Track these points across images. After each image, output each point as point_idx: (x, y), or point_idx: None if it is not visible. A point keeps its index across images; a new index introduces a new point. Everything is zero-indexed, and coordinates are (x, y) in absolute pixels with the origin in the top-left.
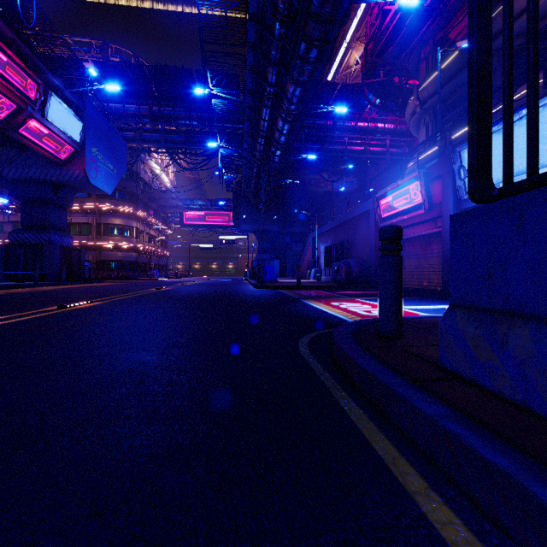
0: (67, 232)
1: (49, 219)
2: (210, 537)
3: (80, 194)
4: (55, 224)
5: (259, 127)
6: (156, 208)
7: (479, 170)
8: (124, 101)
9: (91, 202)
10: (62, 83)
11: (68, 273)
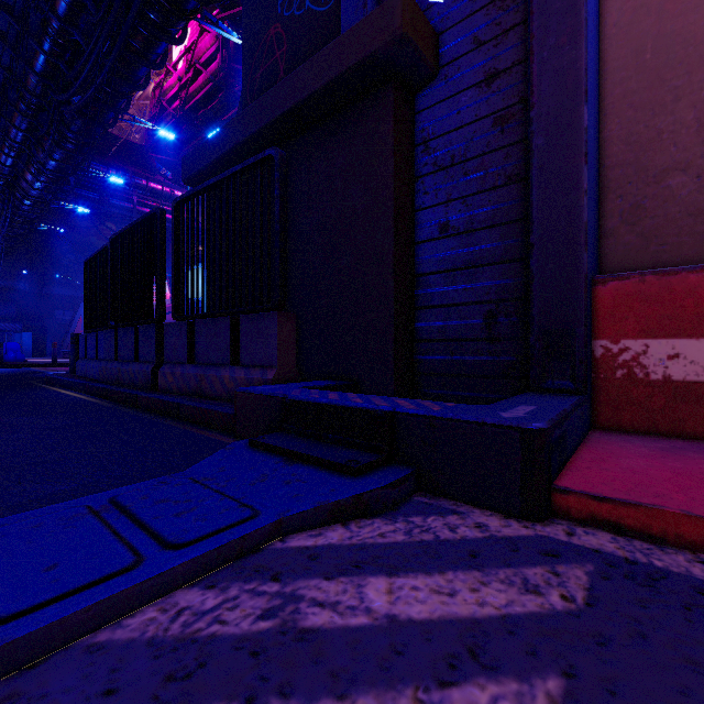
0: None
1: None
2: (1, 390)
3: None
4: None
5: None
6: None
7: (86, 324)
8: None
9: None
10: None
11: None
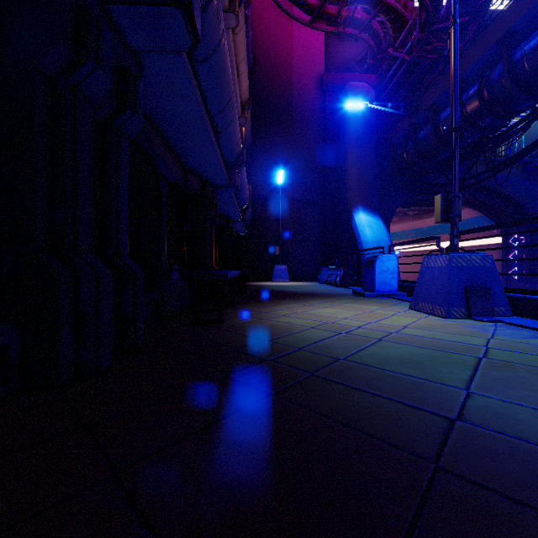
0: None
1: None
2: None
3: None
4: None
5: None
6: None
7: None
8: None
9: None
10: None
11: None
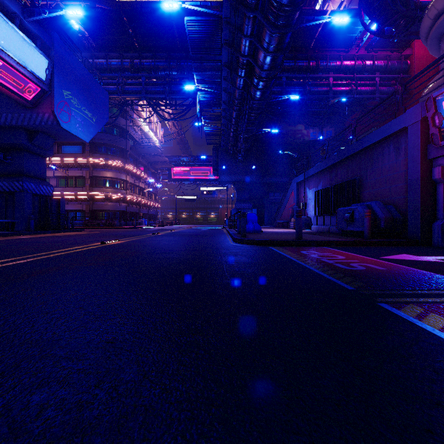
0: (46, 181)
1: (23, 166)
2: None
3: (76, 150)
4: (32, 172)
5: (239, 52)
6: (146, 164)
7: None
8: (107, 55)
9: (84, 157)
10: (20, 10)
11: (38, 221)
